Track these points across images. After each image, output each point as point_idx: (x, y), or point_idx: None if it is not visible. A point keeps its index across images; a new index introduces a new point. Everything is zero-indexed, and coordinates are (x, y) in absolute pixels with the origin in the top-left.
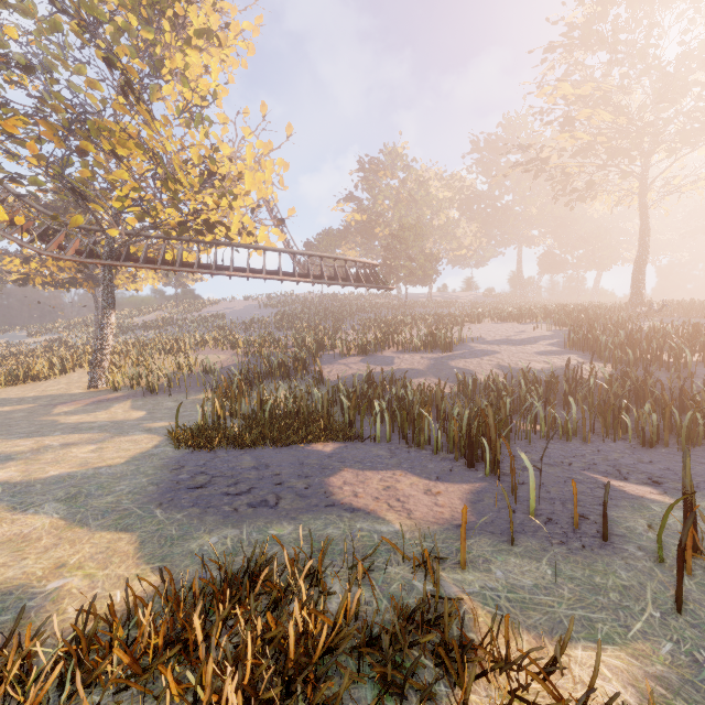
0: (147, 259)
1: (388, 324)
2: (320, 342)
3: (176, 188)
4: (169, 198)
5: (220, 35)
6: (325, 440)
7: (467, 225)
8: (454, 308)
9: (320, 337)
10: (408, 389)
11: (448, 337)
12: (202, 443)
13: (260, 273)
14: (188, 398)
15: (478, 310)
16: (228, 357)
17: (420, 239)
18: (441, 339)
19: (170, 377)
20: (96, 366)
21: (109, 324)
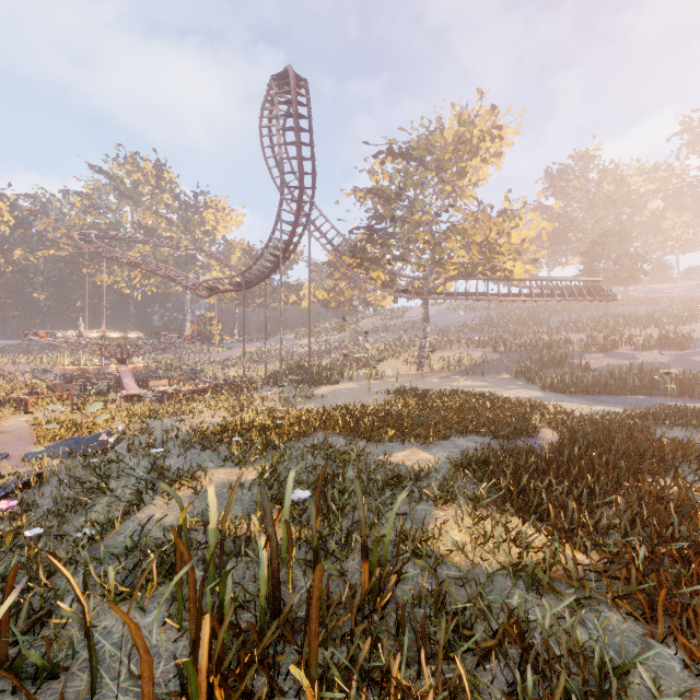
0: (445, 293)
1: (603, 326)
2: (556, 342)
3: (491, 256)
4: (480, 260)
5: (497, 146)
6: (635, 395)
7: (677, 216)
8: (661, 305)
9: (551, 339)
10: (674, 373)
11: (682, 338)
12: (569, 392)
13: (517, 296)
14: (495, 377)
15: (698, 308)
16: (483, 353)
17: (624, 242)
18: (676, 340)
19: (474, 365)
20: (422, 358)
21: (428, 333)
